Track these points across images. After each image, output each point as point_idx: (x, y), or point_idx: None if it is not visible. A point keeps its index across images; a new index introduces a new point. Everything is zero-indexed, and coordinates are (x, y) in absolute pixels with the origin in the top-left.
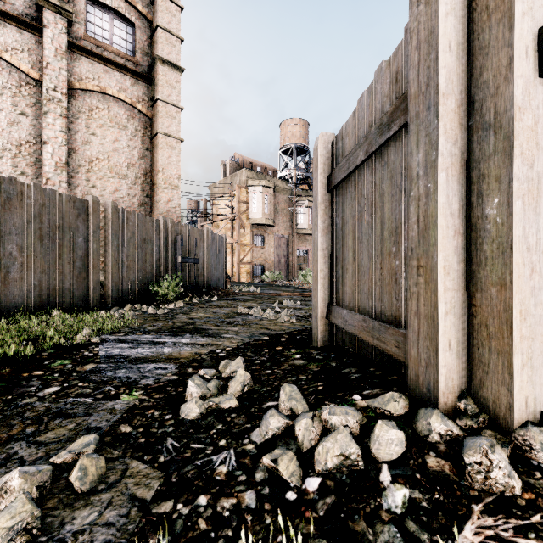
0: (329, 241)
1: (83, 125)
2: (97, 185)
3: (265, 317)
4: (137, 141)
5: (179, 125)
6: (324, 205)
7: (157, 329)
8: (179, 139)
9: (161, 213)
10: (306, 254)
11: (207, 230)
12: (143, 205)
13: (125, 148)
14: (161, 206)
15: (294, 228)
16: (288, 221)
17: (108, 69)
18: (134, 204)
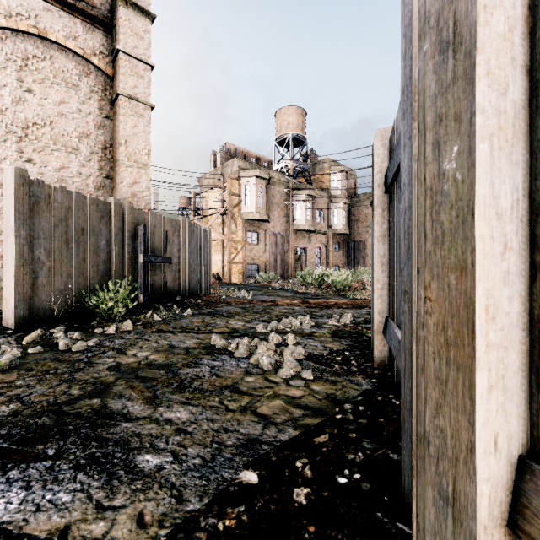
0: (524, 178)
1: (13, 78)
2: (35, 159)
3: (254, 363)
4: (93, 105)
5: (148, 86)
6: (504, 16)
7: (2, 419)
8: (148, 104)
9: (124, 198)
10: (304, 252)
11: (183, 220)
12: (102, 189)
13: (76, 114)
14: (124, 189)
15: (291, 224)
16: (285, 216)
17: (50, 6)
18: (89, 187)
